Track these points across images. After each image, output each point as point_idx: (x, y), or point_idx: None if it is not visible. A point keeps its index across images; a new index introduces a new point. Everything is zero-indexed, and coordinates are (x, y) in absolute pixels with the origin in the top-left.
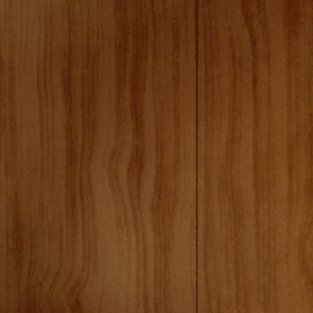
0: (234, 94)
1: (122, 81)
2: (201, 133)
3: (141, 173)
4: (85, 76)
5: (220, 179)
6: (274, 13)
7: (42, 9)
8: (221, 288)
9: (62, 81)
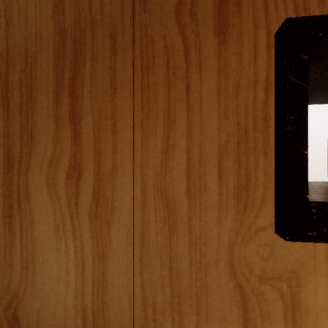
0: (169, 102)
1: (60, 87)
2: (137, 140)
3: (79, 181)
4: (23, 80)
5: (155, 186)
6: (206, 24)
7: None
8: (156, 295)
9: None
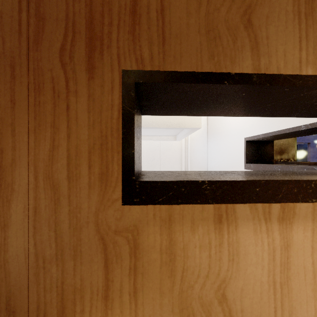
0: (55, 115)
1: None
2: (31, 142)
3: None
4: None
5: (45, 174)
6: (80, 64)
7: None
8: (45, 250)
9: None
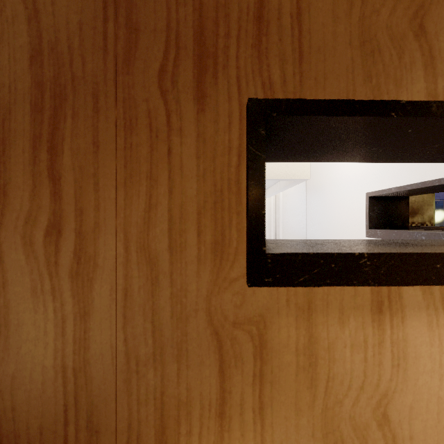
0: (152, 162)
1: (38, 142)
2: (120, 199)
3: (59, 239)
4: None
5: (138, 243)
6: (186, 92)
7: None
8: (139, 348)
9: None
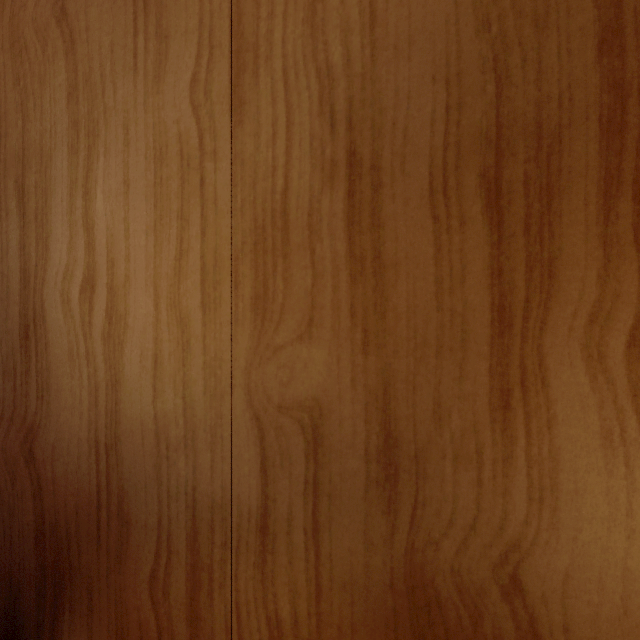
0: None
1: (614, 184)
2: None
3: None
4: (531, 177)
5: None
6: None
7: (440, 62)
8: None
9: (483, 188)
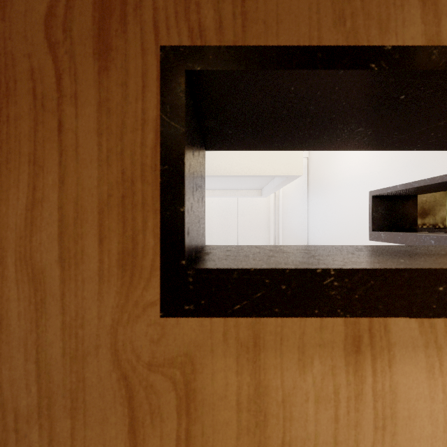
0: (36, 142)
1: None
2: None
3: None
4: None
5: (18, 253)
6: (83, 43)
7: None
8: (19, 397)
9: None
